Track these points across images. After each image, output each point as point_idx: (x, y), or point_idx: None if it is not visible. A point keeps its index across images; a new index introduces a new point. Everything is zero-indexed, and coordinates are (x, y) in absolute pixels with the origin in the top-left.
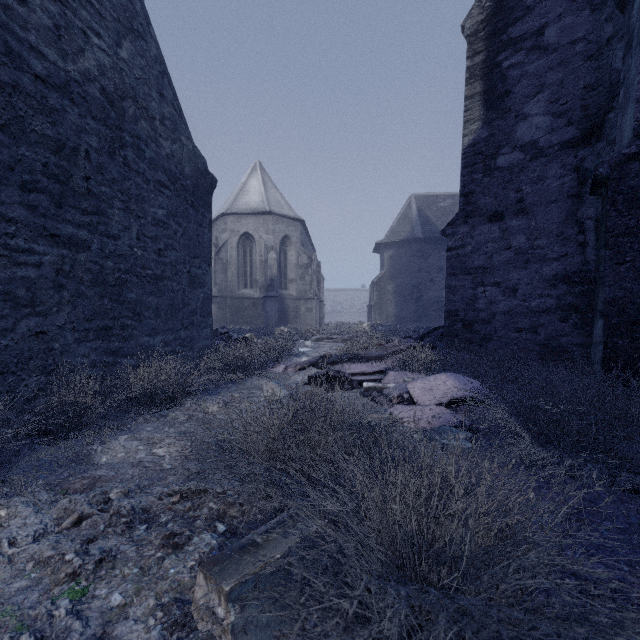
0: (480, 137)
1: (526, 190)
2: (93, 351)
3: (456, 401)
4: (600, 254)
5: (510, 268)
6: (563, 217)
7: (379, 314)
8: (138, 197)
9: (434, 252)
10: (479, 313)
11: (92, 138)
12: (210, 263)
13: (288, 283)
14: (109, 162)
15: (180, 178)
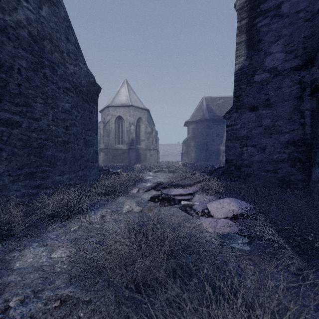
0: (245, 65)
1: (271, 94)
2: (23, 187)
3: (236, 216)
4: (317, 130)
5: (261, 137)
6: (292, 109)
7: (187, 157)
8: (53, 96)
9: (214, 126)
10: (244, 161)
11: (22, 61)
12: (97, 133)
13: (141, 141)
14: (34, 76)
15: (79, 86)
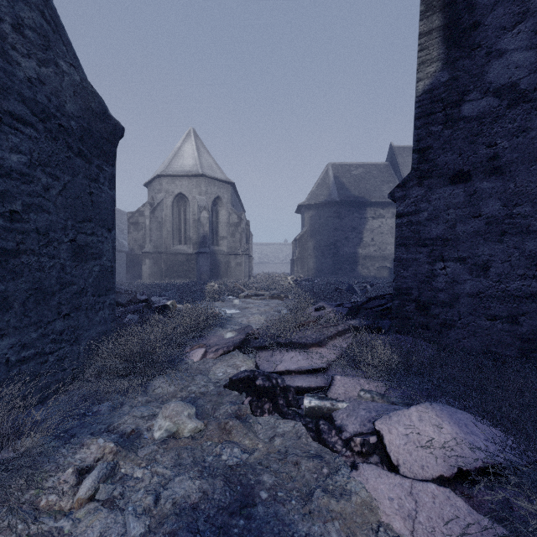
0: (439, 81)
1: (502, 144)
2: None
3: (467, 473)
4: None
5: (479, 240)
6: None
7: (301, 267)
8: None
9: (348, 213)
10: (438, 293)
11: None
12: (112, 227)
13: (220, 240)
14: None
15: (57, 115)
